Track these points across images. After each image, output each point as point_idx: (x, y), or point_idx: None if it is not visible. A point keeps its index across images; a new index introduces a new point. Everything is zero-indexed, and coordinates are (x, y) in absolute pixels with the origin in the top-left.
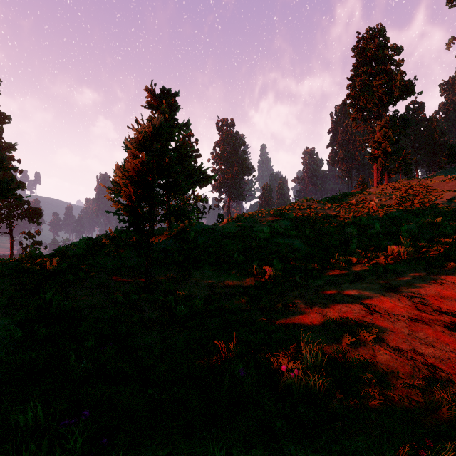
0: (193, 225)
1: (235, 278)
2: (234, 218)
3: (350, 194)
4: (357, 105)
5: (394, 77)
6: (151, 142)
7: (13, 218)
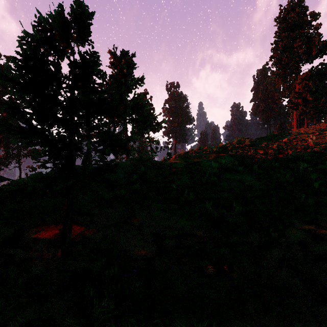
0: (144, 161)
1: (186, 222)
2: (181, 154)
3: (279, 134)
4: (279, 63)
5: (312, 38)
6: (67, 37)
7: (20, 156)
